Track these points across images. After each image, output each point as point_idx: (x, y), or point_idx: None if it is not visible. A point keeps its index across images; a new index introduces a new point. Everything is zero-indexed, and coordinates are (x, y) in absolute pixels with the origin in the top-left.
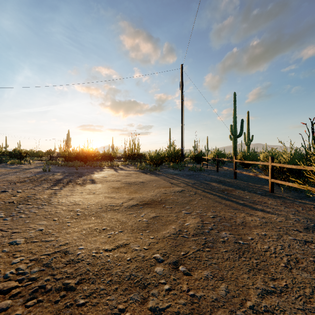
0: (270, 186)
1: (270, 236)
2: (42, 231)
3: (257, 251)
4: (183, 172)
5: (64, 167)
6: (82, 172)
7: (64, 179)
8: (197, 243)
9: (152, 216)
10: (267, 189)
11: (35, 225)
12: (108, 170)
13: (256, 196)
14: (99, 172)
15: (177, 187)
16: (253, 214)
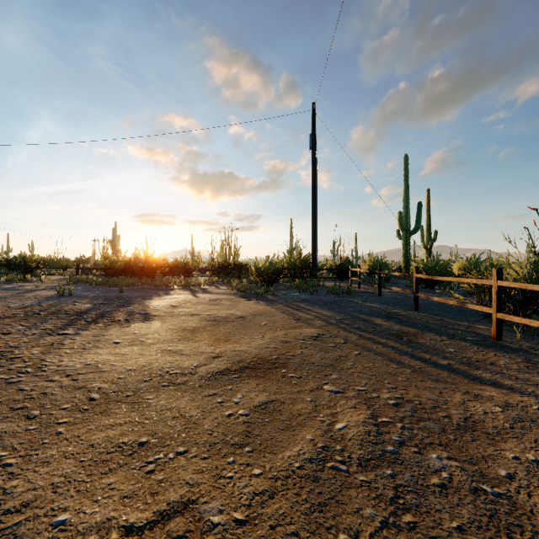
0: (495, 327)
1: None
2: None
3: None
4: (318, 297)
5: (101, 287)
6: (131, 296)
7: (92, 311)
8: (376, 495)
9: (259, 403)
10: (485, 332)
11: None
12: (180, 293)
13: (469, 348)
14: (163, 296)
15: (309, 327)
16: (481, 396)
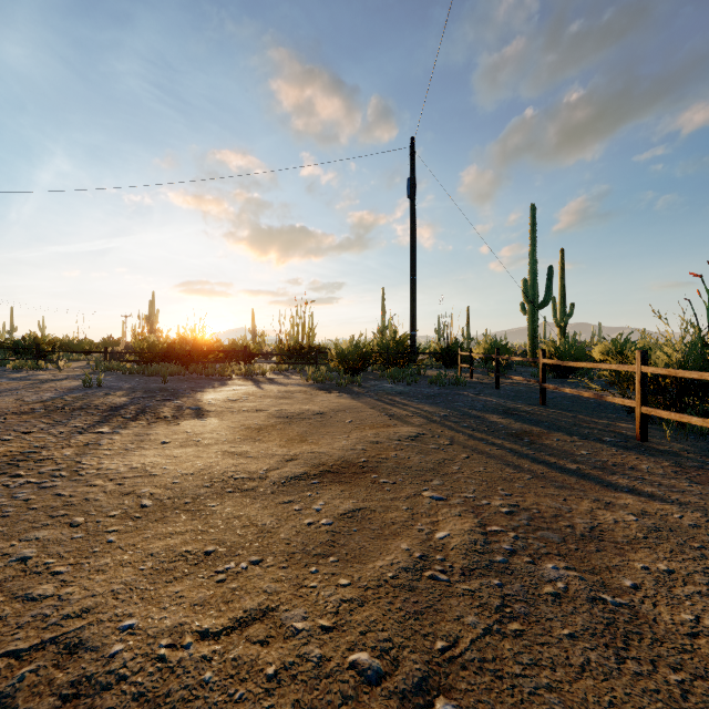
0: (638, 424)
1: (687, 577)
2: (26, 562)
3: (665, 635)
4: (417, 389)
5: (137, 377)
6: (177, 387)
7: (130, 406)
8: (480, 603)
9: (344, 511)
10: (628, 432)
11: (12, 542)
12: (239, 384)
13: (605, 450)
14: (218, 387)
15: (406, 425)
16: (613, 503)
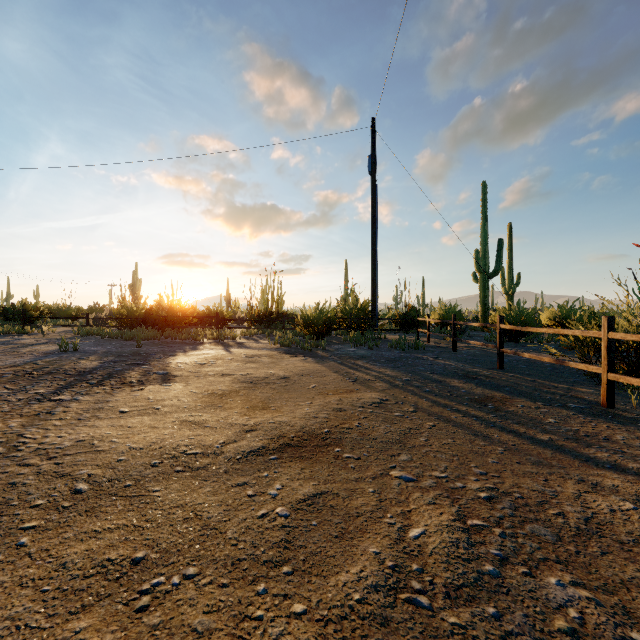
0: (605, 391)
1: None
2: None
3: None
4: (378, 352)
5: (115, 341)
6: (150, 352)
7: (99, 370)
8: None
9: (303, 496)
10: (590, 397)
11: None
12: (210, 348)
13: (573, 418)
14: (189, 351)
15: (369, 391)
16: (600, 485)
